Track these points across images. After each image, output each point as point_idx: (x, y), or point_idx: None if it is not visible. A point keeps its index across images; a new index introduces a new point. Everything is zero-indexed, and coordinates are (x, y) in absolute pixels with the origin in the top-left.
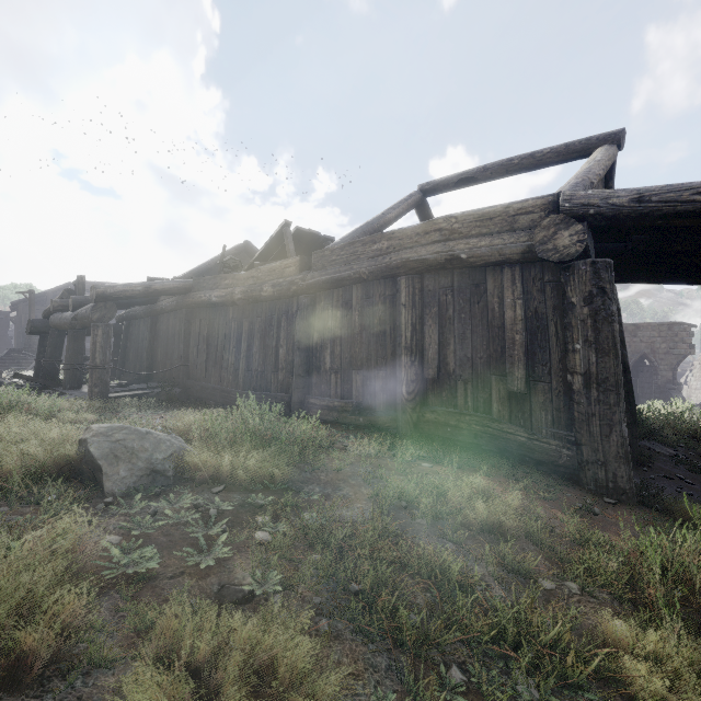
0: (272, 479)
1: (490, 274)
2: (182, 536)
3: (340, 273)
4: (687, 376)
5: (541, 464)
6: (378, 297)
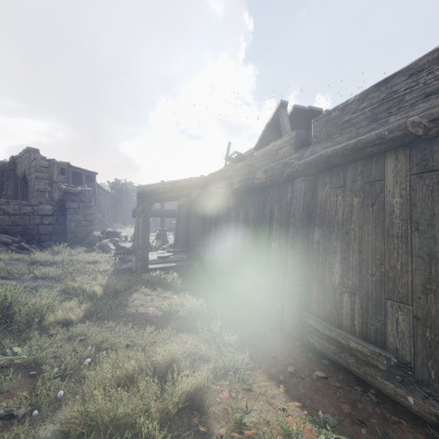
0: None
1: None
2: None
3: (358, 136)
4: None
5: None
6: None
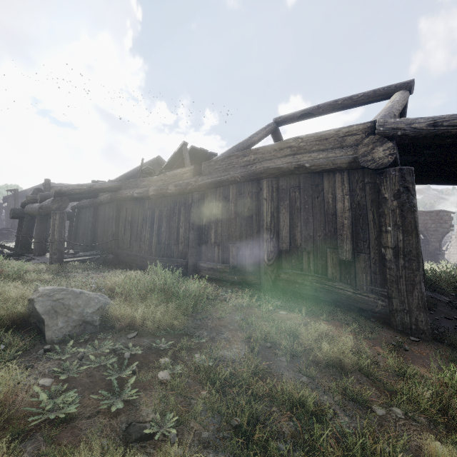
0: (172, 325)
1: (326, 177)
2: (101, 376)
3: (221, 177)
4: (447, 245)
5: (363, 311)
6: (247, 193)
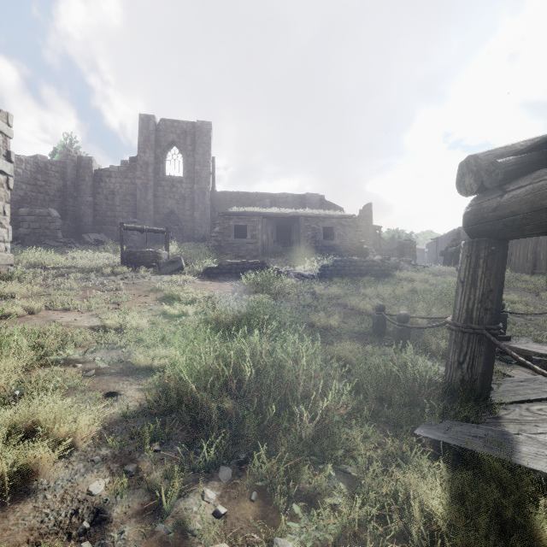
0: None
1: None
2: None
3: None
4: None
5: None
6: None
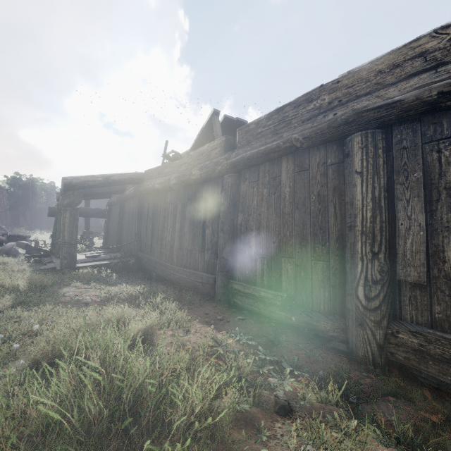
0: None
1: None
2: None
3: (266, 144)
4: None
5: None
6: (316, 167)
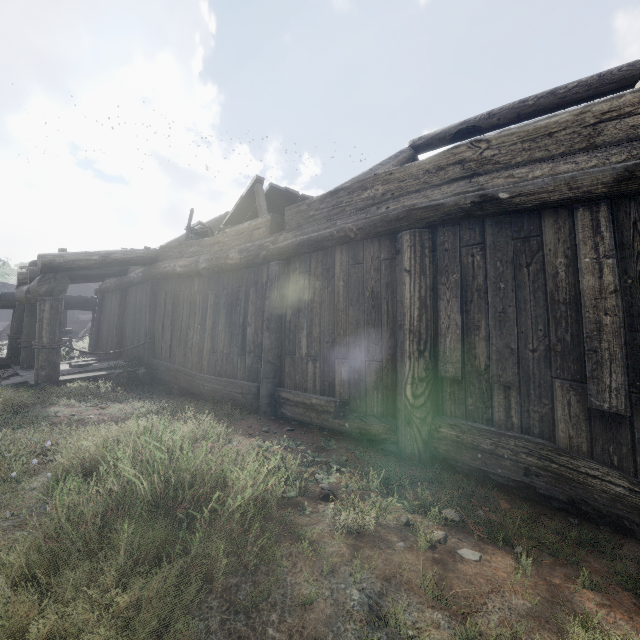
0: None
1: (548, 220)
2: None
3: (319, 231)
4: None
5: None
6: (370, 261)
